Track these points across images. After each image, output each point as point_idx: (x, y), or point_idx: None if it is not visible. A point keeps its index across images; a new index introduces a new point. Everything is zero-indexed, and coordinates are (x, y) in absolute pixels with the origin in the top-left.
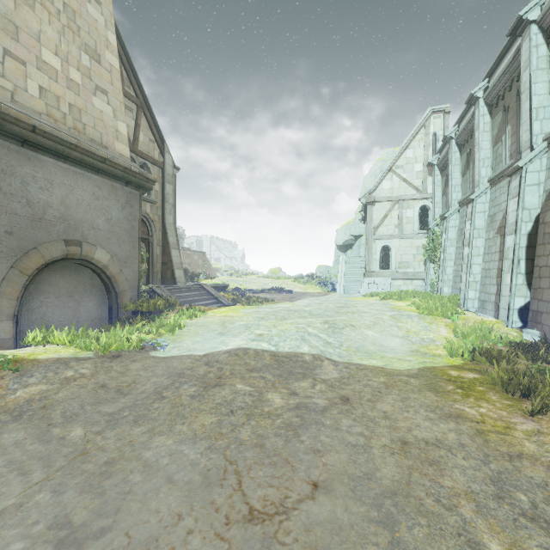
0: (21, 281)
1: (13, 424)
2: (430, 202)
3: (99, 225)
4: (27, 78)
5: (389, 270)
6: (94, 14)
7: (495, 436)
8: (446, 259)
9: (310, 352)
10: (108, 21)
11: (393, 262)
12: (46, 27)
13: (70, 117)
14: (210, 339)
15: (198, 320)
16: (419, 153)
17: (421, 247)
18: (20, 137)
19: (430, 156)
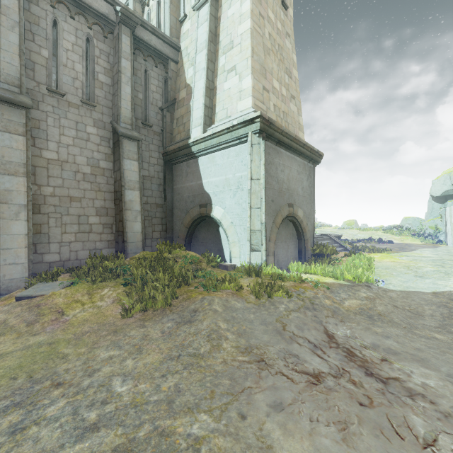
0: (276, 231)
1: (378, 323)
2: None
3: (299, 192)
4: (269, 101)
5: None
6: (287, 45)
7: None
8: None
9: None
10: (292, 46)
11: None
12: (273, 65)
13: (283, 120)
14: (413, 280)
15: (376, 263)
16: None
17: None
18: (278, 139)
19: None
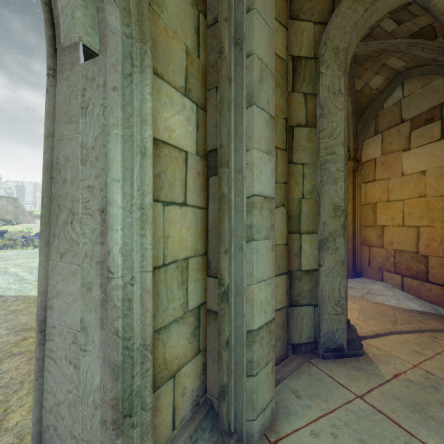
0: None
1: None
2: None
3: None
4: None
5: None
6: None
7: (31, 341)
8: None
9: None
10: None
11: None
12: None
13: None
14: None
15: None
16: None
17: None
18: None
19: None
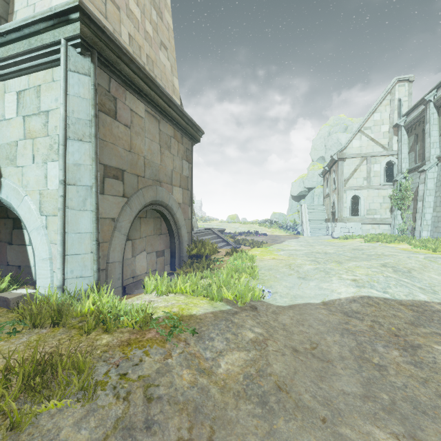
0: (126, 227)
1: (279, 422)
2: (396, 158)
3: (170, 173)
4: (121, 24)
5: (359, 216)
6: None
7: None
8: (425, 206)
9: (433, 300)
10: None
11: (362, 209)
12: None
13: (147, 67)
14: (298, 283)
15: (258, 263)
16: (385, 116)
17: (387, 196)
18: (128, 78)
19: (395, 119)
